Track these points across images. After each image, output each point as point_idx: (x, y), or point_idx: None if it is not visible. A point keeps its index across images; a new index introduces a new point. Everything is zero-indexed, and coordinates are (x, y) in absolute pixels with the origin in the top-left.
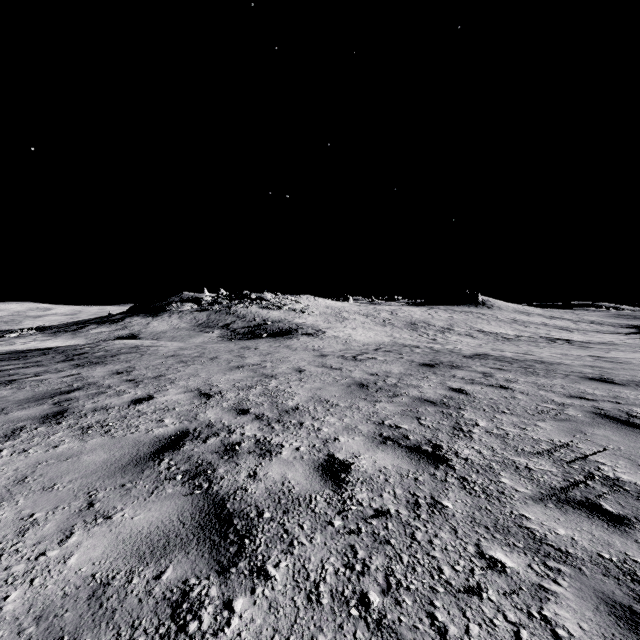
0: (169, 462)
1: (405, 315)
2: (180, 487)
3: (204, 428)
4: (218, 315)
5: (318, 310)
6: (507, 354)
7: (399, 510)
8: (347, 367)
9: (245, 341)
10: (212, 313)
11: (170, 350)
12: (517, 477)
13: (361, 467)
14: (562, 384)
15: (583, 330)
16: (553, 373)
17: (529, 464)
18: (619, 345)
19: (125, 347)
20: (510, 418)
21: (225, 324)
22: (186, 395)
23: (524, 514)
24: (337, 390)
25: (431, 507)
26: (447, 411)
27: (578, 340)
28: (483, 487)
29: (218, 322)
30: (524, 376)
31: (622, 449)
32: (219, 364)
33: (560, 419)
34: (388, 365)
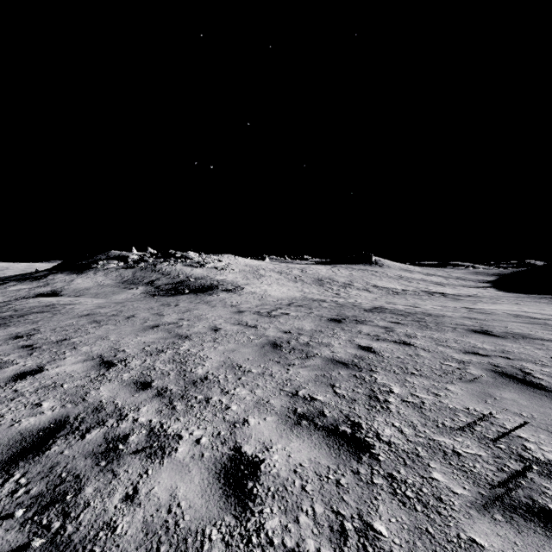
0: (19, 480)
1: (313, 272)
2: (15, 533)
3: (89, 414)
4: (143, 272)
5: (238, 268)
6: (399, 307)
7: (321, 549)
8: (262, 324)
9: (167, 298)
10: (138, 270)
11: (87, 308)
12: (449, 469)
13: (272, 467)
14: (454, 338)
15: (452, 285)
16: (443, 326)
17: (455, 446)
18: (481, 297)
19: (39, 306)
20: (421, 381)
21: (150, 281)
22: (84, 365)
23: (474, 538)
24: (251, 352)
25: (361, 537)
26: (360, 375)
27: (450, 293)
28: (416, 490)
29: (143, 279)
30: (420, 330)
31: (536, 417)
32: (134, 324)
33: (466, 380)
34: (300, 321)
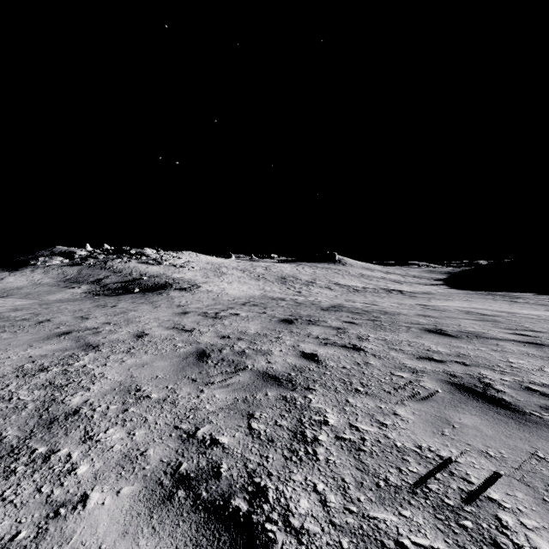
0: None
1: (277, 270)
2: None
3: None
4: (91, 270)
5: (199, 265)
6: (357, 305)
7: None
8: (201, 327)
9: (108, 297)
10: (85, 268)
11: None
12: None
13: None
14: (408, 340)
15: (409, 282)
16: (397, 326)
17: (401, 531)
18: (435, 294)
19: None
20: (365, 402)
21: (97, 279)
22: None
23: None
24: (166, 366)
25: None
26: (291, 396)
27: (407, 290)
28: None
29: (89, 277)
30: (374, 331)
31: (506, 457)
32: (40, 330)
33: (419, 398)
34: (247, 323)
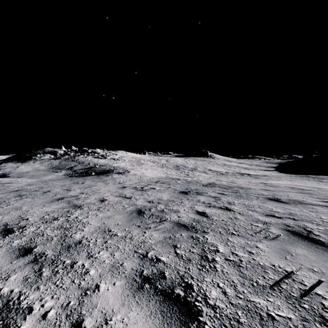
0: None
1: (173, 162)
2: None
3: None
4: (66, 161)
5: (127, 159)
6: (224, 183)
7: None
8: (135, 196)
9: (78, 178)
10: (63, 160)
11: (19, 186)
12: None
13: None
14: (258, 204)
15: (254, 169)
16: (250, 196)
17: (269, 308)
18: (270, 176)
19: None
20: (238, 240)
21: (70, 167)
22: None
23: None
24: (121, 218)
25: None
26: (196, 236)
27: (253, 174)
28: None
29: (66, 166)
30: (236, 199)
31: (324, 272)
32: (46, 197)
33: (270, 238)
34: (161, 193)
